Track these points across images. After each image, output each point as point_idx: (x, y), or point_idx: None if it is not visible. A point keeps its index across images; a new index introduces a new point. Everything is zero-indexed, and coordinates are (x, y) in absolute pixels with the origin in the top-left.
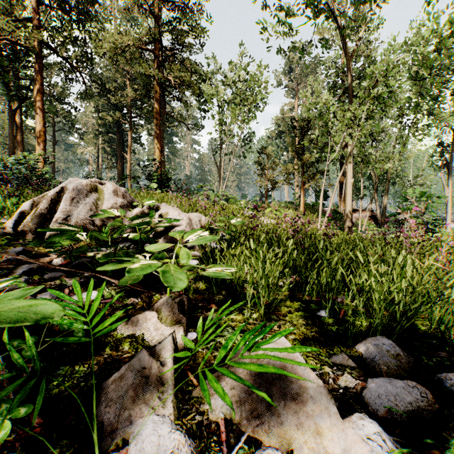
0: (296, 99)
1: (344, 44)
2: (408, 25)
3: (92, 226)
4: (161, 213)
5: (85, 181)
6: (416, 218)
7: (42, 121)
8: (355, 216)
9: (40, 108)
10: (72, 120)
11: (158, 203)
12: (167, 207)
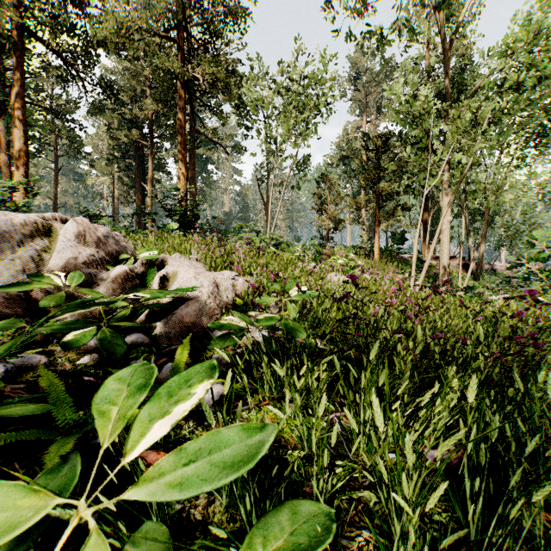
0: (363, 116)
1: (439, 29)
2: (513, 16)
3: (27, 302)
4: (167, 273)
5: (22, 218)
6: (548, 272)
7: (23, 137)
8: None
9: (20, 119)
10: (76, 140)
11: (167, 253)
12: (180, 261)
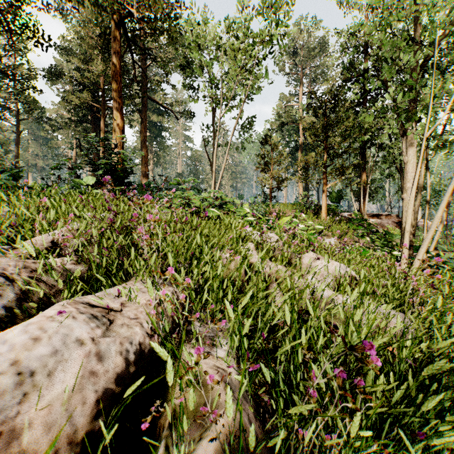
0: (300, 87)
1: None
2: None
3: None
4: None
5: None
6: None
7: None
8: (380, 222)
9: None
10: (30, 102)
11: None
12: None
